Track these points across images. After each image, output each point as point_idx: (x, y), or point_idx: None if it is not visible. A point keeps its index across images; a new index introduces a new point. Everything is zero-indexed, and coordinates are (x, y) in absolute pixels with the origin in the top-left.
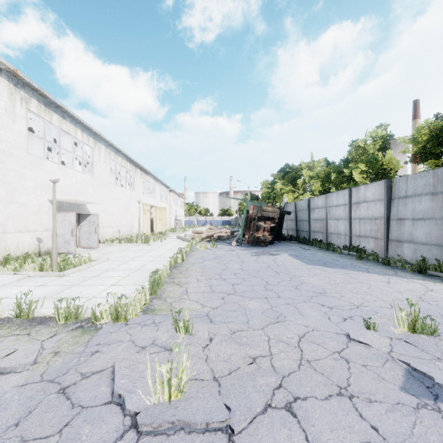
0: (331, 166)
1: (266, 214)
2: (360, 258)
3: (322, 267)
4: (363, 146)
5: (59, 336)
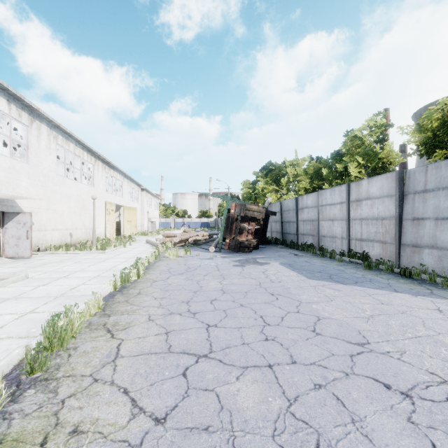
0: (322, 160)
1: (251, 214)
2: (369, 268)
3: (330, 283)
4: (360, 136)
5: None
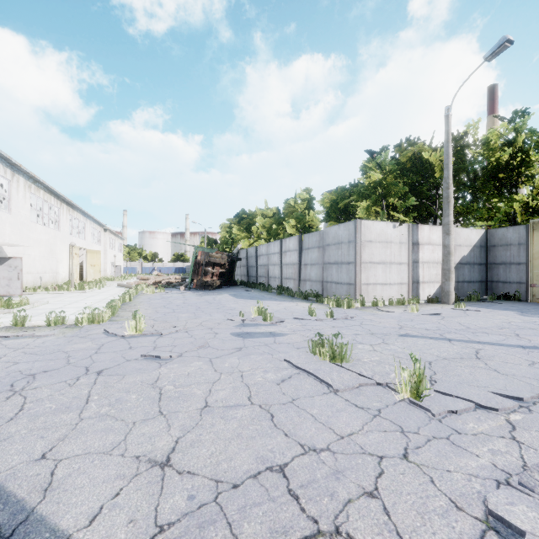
0: (273, 218)
1: (214, 260)
2: (280, 294)
3: (247, 300)
4: (294, 205)
5: (58, 330)
